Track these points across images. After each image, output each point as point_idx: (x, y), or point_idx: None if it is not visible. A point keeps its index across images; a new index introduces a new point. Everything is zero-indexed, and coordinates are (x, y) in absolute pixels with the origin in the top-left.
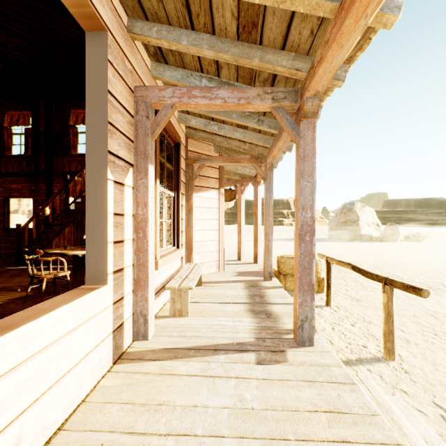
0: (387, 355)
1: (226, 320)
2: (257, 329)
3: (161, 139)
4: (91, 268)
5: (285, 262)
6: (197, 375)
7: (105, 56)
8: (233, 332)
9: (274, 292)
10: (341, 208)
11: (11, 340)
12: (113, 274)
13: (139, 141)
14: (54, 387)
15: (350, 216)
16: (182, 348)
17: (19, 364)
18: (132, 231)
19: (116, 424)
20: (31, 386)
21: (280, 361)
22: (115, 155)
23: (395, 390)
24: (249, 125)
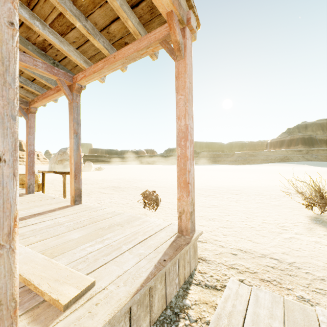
0: (64, 197)
1: None
2: None
3: None
4: None
5: None
6: None
7: None
8: None
9: None
10: (59, 150)
11: None
12: None
13: None
14: None
15: (64, 156)
16: None
17: None
18: None
19: None
20: None
21: (21, 197)
22: None
23: None
24: None
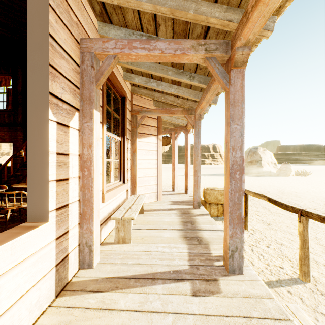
0: (303, 276)
1: (163, 247)
2: (190, 255)
3: (109, 93)
4: (33, 206)
5: (210, 193)
6: (135, 310)
7: (46, 1)
8: (170, 258)
9: (202, 219)
10: (248, 151)
11: None
12: (55, 211)
13: (85, 88)
14: None
15: (254, 157)
16: (123, 277)
17: None
18: (78, 169)
19: None
20: None
21: (214, 292)
22: (58, 98)
23: (317, 314)
24: (182, 80)
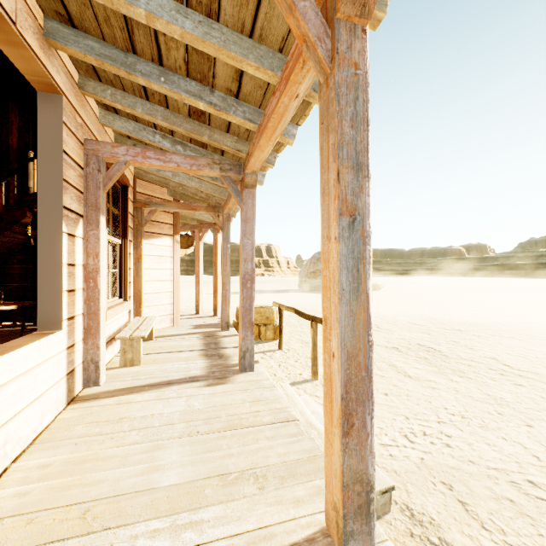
0: (313, 376)
1: (180, 364)
2: (209, 366)
3: None
4: (44, 316)
5: None
6: (153, 399)
7: (60, 118)
8: (187, 370)
9: (229, 339)
10: (311, 257)
11: (2, 363)
12: (67, 320)
13: (90, 193)
14: (26, 409)
15: (319, 266)
16: (137, 386)
17: (6, 382)
18: (82, 280)
19: (84, 433)
20: (13, 402)
21: (224, 383)
22: (68, 209)
23: (311, 396)
24: (204, 178)
